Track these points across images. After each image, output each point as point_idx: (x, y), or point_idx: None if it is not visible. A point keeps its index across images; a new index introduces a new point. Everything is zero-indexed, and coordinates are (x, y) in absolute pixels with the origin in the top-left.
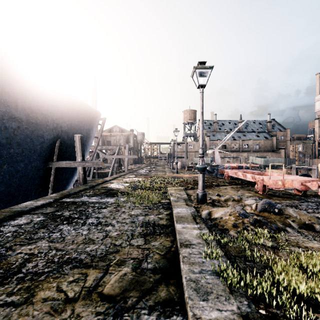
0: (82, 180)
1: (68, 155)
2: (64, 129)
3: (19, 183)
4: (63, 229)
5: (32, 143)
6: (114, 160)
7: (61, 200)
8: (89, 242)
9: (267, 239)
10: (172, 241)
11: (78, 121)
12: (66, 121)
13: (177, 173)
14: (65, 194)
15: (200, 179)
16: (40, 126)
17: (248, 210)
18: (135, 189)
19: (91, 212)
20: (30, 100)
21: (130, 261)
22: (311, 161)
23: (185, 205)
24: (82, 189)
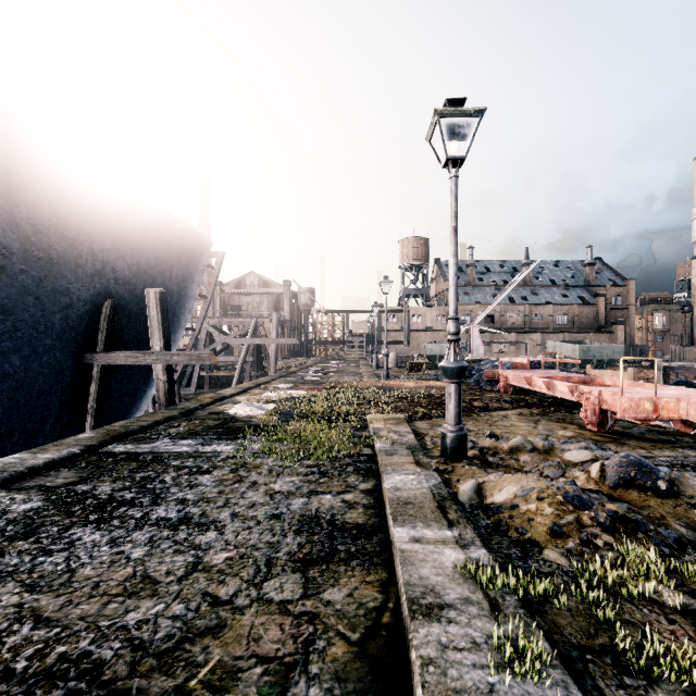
0: (164, 397)
1: (134, 338)
2: (121, 275)
3: (11, 404)
4: (81, 540)
5: (41, 307)
6: (246, 349)
7: (104, 448)
8: (142, 591)
9: (664, 584)
10: (383, 585)
11: (157, 258)
12: (126, 256)
13: (388, 379)
14: (115, 433)
15: (450, 397)
16: (61, 266)
17: (578, 479)
18: (289, 418)
19: (169, 485)
20: (31, 202)
21: (254, 670)
22: (684, 350)
23: (414, 466)
24: (162, 418)
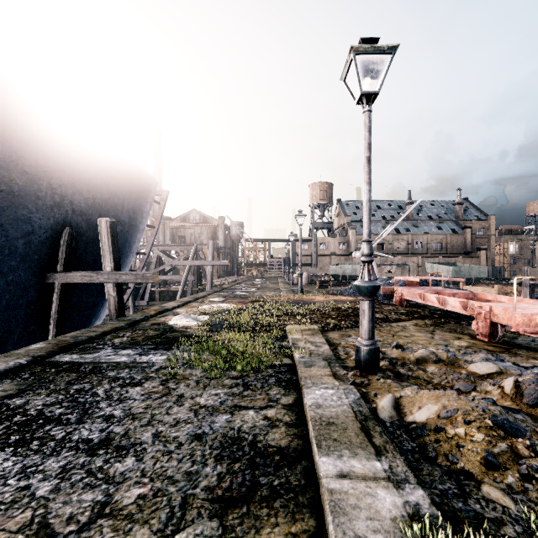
0: (114, 310)
1: (92, 260)
2: (78, 207)
3: None
4: None
5: (4, 233)
6: (187, 270)
7: (51, 358)
8: None
9: None
10: None
11: (110, 193)
12: (82, 191)
13: (302, 294)
14: (64, 344)
15: (364, 313)
16: (22, 198)
17: (492, 394)
18: (219, 328)
19: (99, 399)
20: None
21: None
22: (534, 271)
23: (332, 378)
24: (109, 329)
